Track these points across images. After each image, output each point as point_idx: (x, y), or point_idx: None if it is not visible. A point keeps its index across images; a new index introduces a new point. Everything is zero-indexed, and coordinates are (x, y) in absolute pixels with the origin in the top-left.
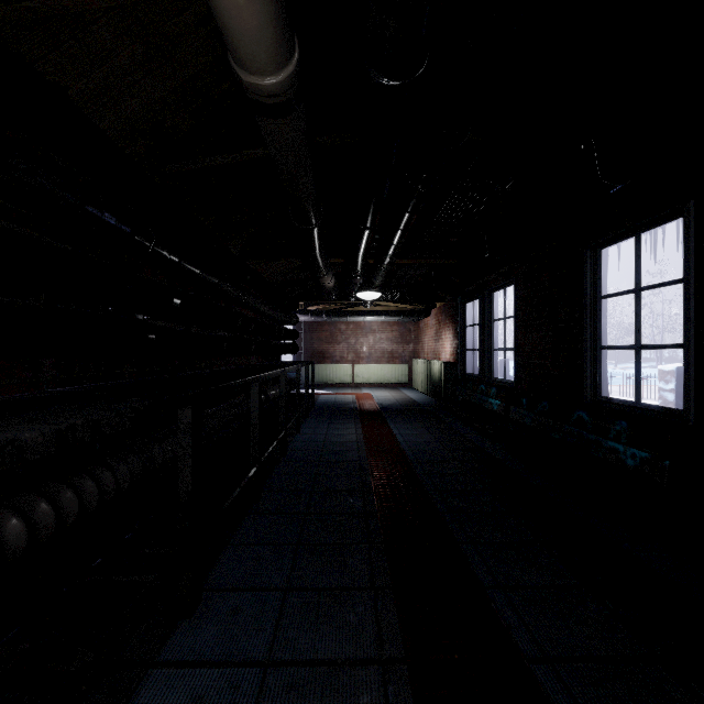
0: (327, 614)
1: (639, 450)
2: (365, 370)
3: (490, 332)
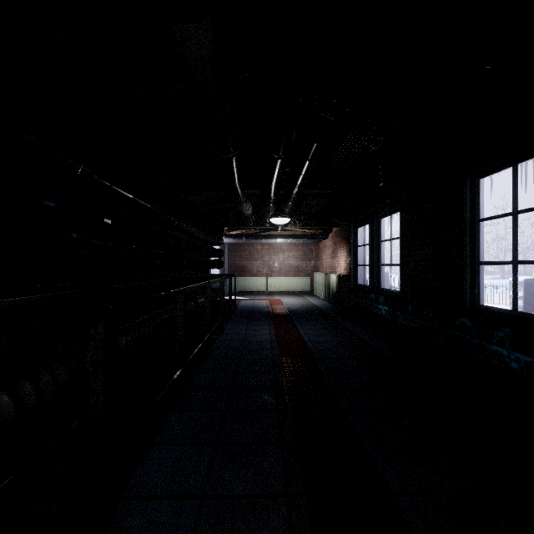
0: (241, 529)
1: (518, 353)
2: (277, 281)
3: (378, 251)
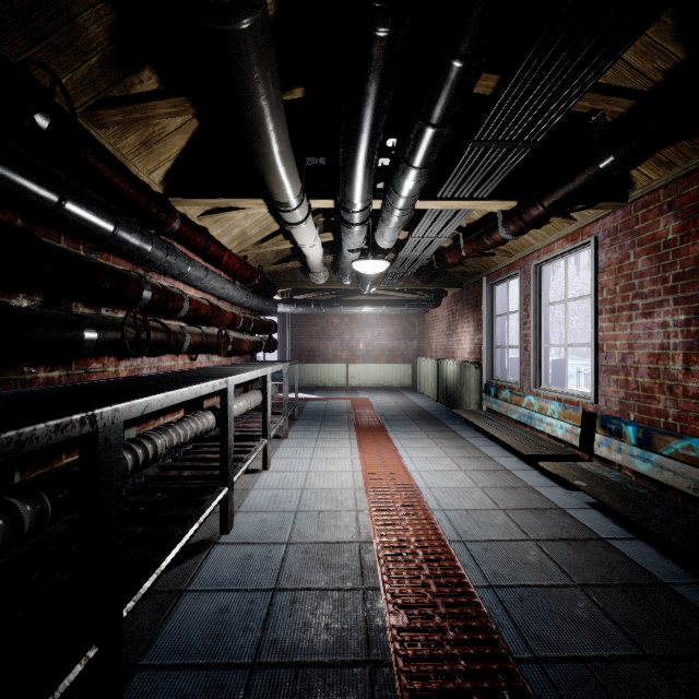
0: None
1: None
2: (362, 370)
3: (538, 322)
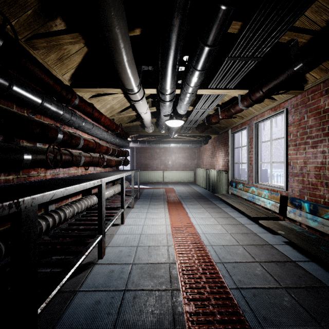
0: None
1: None
2: (170, 174)
3: (257, 151)
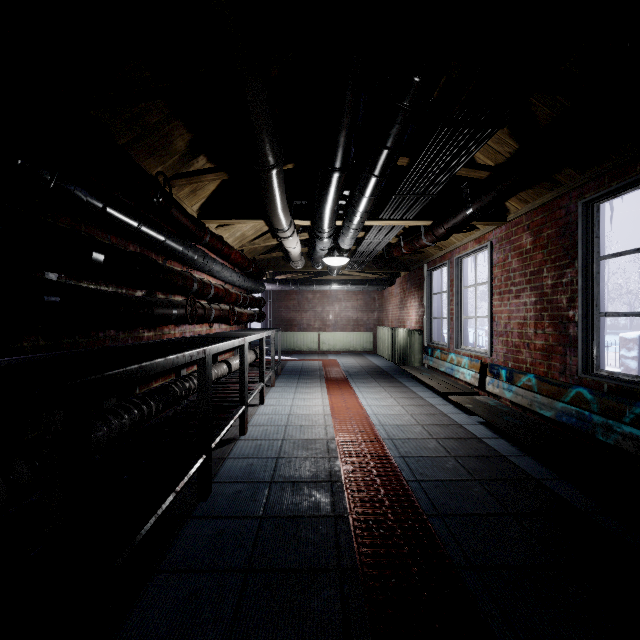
0: None
1: None
2: (331, 337)
3: (459, 300)
